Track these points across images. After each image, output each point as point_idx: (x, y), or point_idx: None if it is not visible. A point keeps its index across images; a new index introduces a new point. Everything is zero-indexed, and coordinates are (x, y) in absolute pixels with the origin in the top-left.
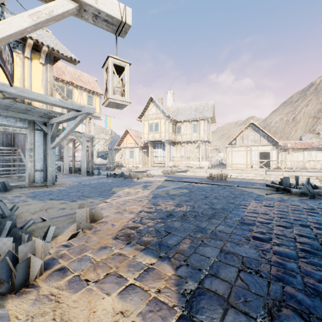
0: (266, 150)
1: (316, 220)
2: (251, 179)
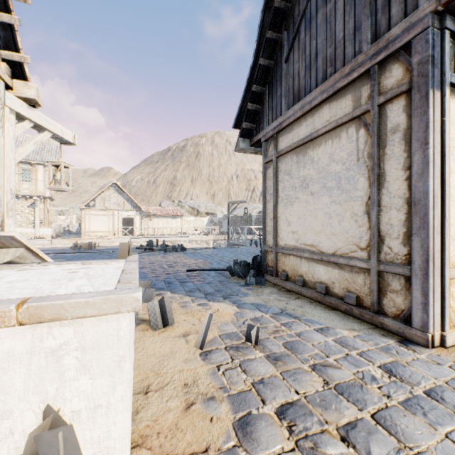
0: (130, 216)
1: (166, 259)
2: None
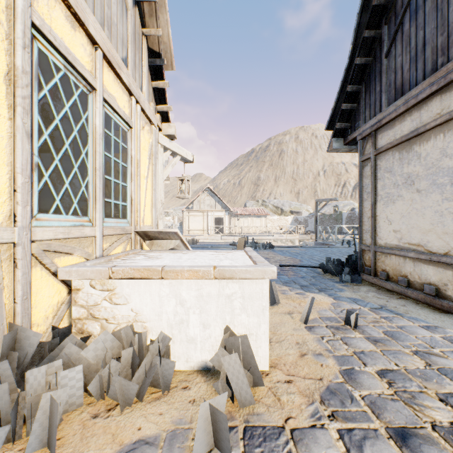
0: (221, 216)
1: None
2: (215, 243)
